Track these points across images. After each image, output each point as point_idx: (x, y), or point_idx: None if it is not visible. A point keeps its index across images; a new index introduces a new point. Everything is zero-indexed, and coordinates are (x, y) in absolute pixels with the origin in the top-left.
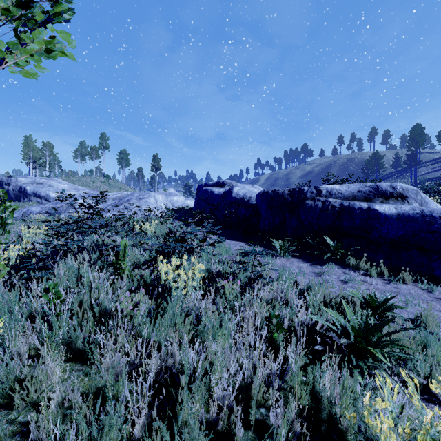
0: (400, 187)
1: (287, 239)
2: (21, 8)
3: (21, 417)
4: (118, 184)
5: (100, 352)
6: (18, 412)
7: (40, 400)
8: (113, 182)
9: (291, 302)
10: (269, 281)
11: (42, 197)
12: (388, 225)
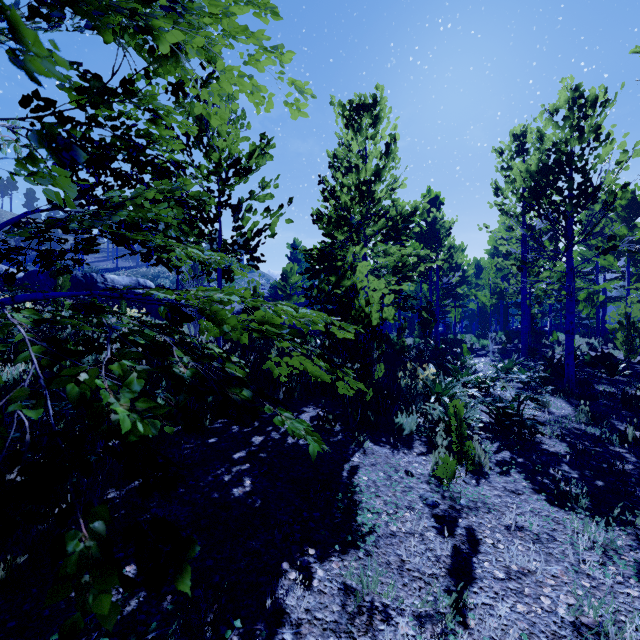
0: (149, 283)
1: None
2: None
3: None
4: None
5: None
6: None
7: None
8: None
9: None
10: None
11: None
12: (156, 302)
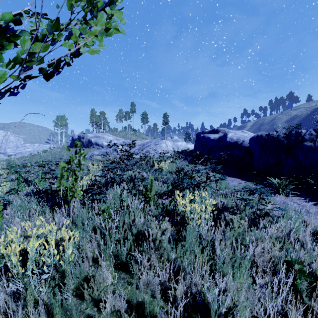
0: None
1: (284, 178)
2: (88, 0)
3: (89, 309)
4: (141, 135)
5: (138, 266)
6: (87, 304)
7: (100, 298)
8: (138, 134)
9: (302, 243)
10: (277, 220)
11: (99, 145)
12: None
